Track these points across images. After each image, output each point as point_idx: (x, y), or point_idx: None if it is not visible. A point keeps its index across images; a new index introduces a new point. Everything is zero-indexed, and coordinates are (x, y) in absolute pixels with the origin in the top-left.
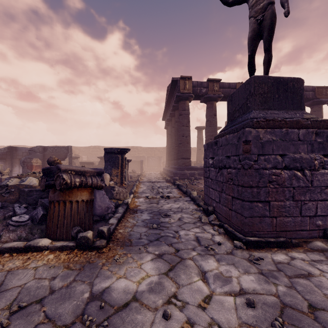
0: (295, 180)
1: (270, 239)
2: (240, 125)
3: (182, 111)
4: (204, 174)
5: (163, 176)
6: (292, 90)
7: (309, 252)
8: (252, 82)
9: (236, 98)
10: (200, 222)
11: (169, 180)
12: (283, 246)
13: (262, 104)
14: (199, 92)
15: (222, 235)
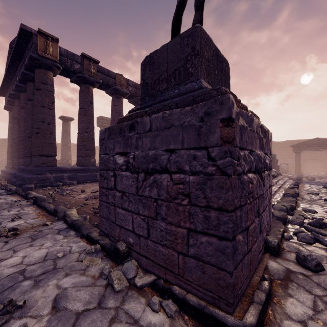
0: (259, 187)
1: (262, 297)
2: (186, 98)
3: (42, 85)
4: (100, 182)
5: (1, 182)
6: (225, 72)
7: (288, 289)
8: (199, 34)
9: (162, 59)
10: (111, 293)
11: (14, 190)
12: (270, 297)
13: (207, 75)
14: (69, 66)
15: (178, 321)
